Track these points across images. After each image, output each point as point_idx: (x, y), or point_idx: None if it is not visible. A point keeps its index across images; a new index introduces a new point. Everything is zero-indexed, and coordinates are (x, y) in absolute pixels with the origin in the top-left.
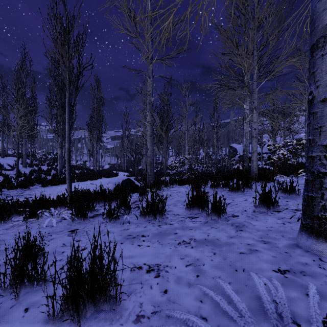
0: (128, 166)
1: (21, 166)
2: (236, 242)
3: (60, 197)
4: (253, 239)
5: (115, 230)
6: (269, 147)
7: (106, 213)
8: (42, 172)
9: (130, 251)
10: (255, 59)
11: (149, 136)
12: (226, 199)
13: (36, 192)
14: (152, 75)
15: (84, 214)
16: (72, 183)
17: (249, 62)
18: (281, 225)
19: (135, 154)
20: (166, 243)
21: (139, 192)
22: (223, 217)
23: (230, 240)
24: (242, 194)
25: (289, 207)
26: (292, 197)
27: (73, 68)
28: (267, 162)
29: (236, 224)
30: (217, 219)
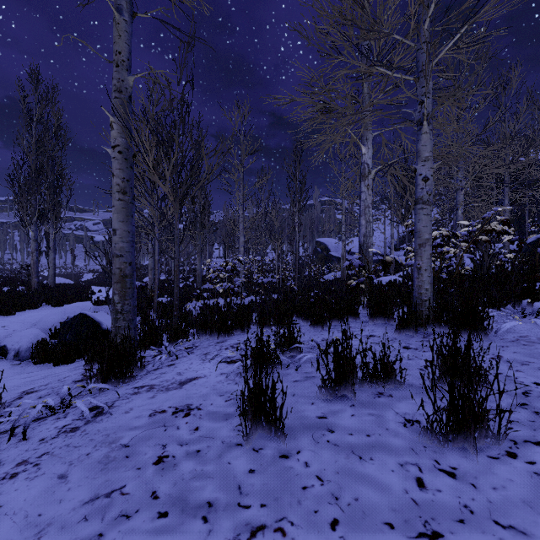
0: None
1: None
2: None
3: None
4: None
5: None
6: None
7: None
8: None
9: None
10: None
11: (118, 192)
12: None
13: None
14: (127, 5)
15: None
16: None
17: None
18: None
19: None
20: None
21: None
22: None
23: None
24: (513, 463)
25: None
26: None
27: None
28: None
29: None
30: None
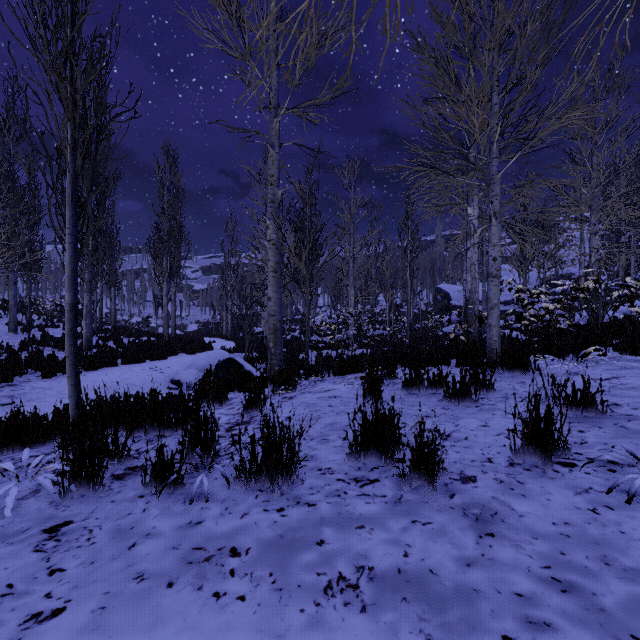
0: (236, 328)
1: (6, 329)
2: (486, 588)
3: (58, 415)
4: (529, 572)
5: (165, 525)
6: (519, 295)
7: (150, 472)
8: (49, 343)
9: (187, 621)
10: (495, 111)
11: (272, 272)
12: (440, 420)
13: (25, 390)
14: (277, 141)
15: (96, 474)
16: (111, 367)
17: (483, 115)
18: (590, 515)
19: (245, 305)
20: (293, 588)
21: (252, 386)
22: (439, 484)
23: (466, 578)
24: (474, 408)
25: (599, 457)
26: (589, 420)
27: (86, 115)
28: (516, 325)
29: (474, 508)
30: (425, 491)
